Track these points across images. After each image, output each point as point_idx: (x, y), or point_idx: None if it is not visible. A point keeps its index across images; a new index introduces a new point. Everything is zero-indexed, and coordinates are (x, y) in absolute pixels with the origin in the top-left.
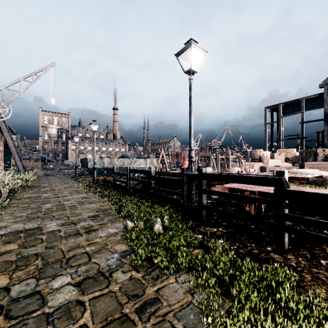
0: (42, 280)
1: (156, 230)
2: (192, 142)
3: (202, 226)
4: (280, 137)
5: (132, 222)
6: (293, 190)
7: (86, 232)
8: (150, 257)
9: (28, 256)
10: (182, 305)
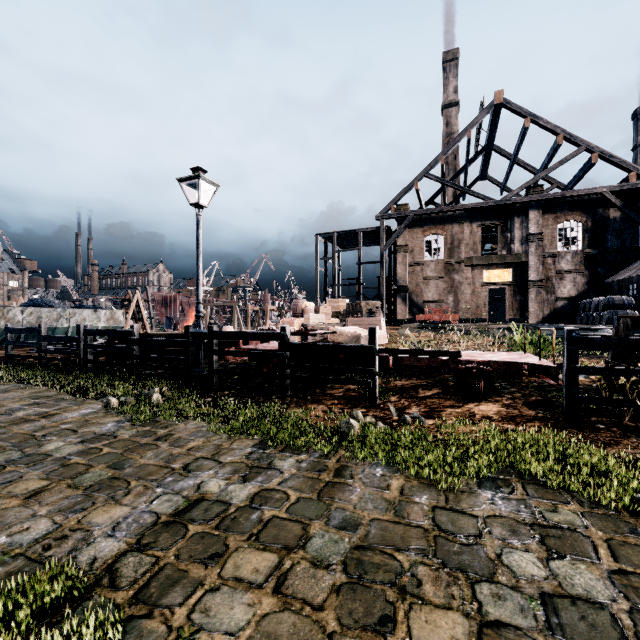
0: (25, 449)
1: (155, 399)
2: (200, 293)
3: (213, 392)
4: (334, 280)
5: (116, 399)
6: (291, 343)
7: (43, 418)
8: (154, 419)
9: None
10: (193, 432)
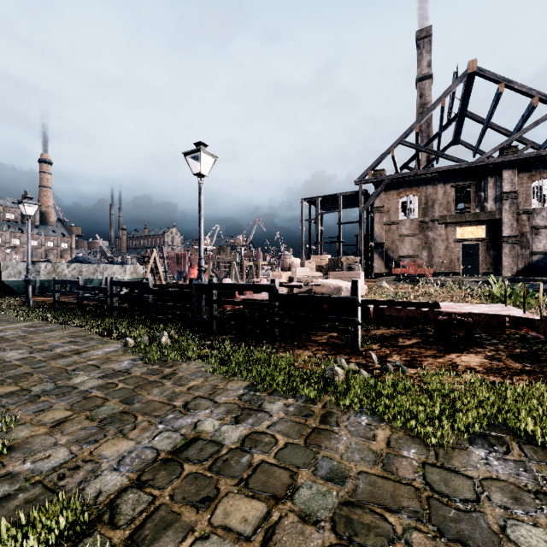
0: (58, 381)
1: (164, 341)
2: (202, 250)
3: (212, 336)
4: (317, 239)
5: (133, 340)
6: (280, 294)
7: (75, 354)
8: (162, 359)
9: (18, 375)
10: (194, 372)
